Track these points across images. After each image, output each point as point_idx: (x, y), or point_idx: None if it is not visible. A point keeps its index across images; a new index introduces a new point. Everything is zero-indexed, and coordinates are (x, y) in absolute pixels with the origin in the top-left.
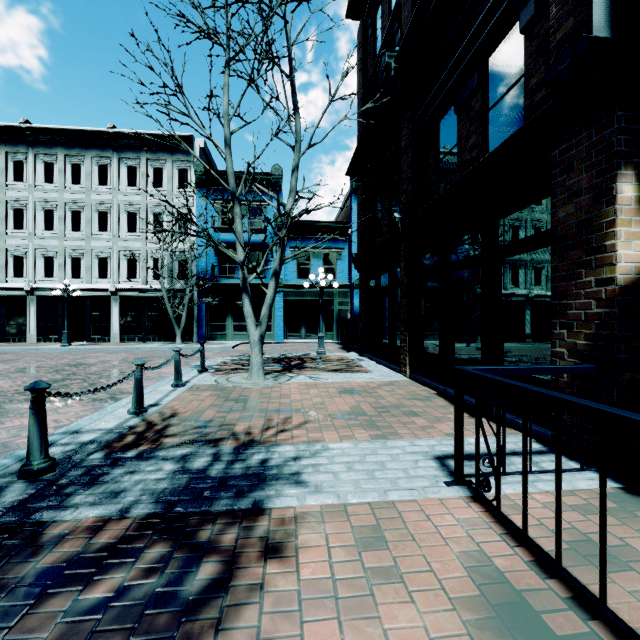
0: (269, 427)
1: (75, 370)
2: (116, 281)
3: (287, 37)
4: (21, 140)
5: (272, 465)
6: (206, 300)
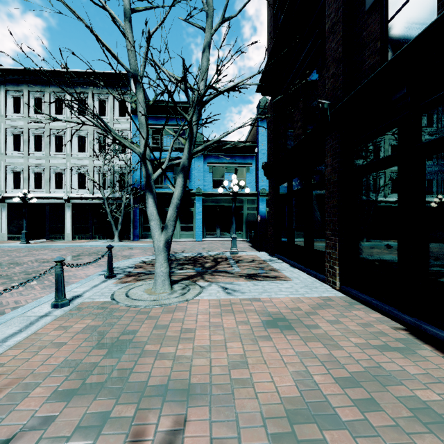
0: None
1: None
2: (69, 191)
3: None
4: None
5: None
6: (139, 206)
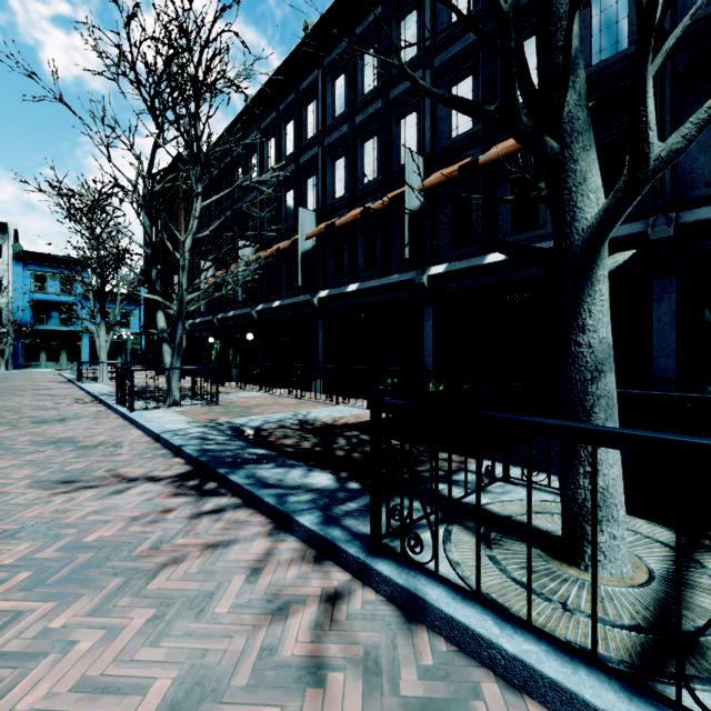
0: None
1: None
2: None
3: None
4: None
5: None
6: (25, 340)
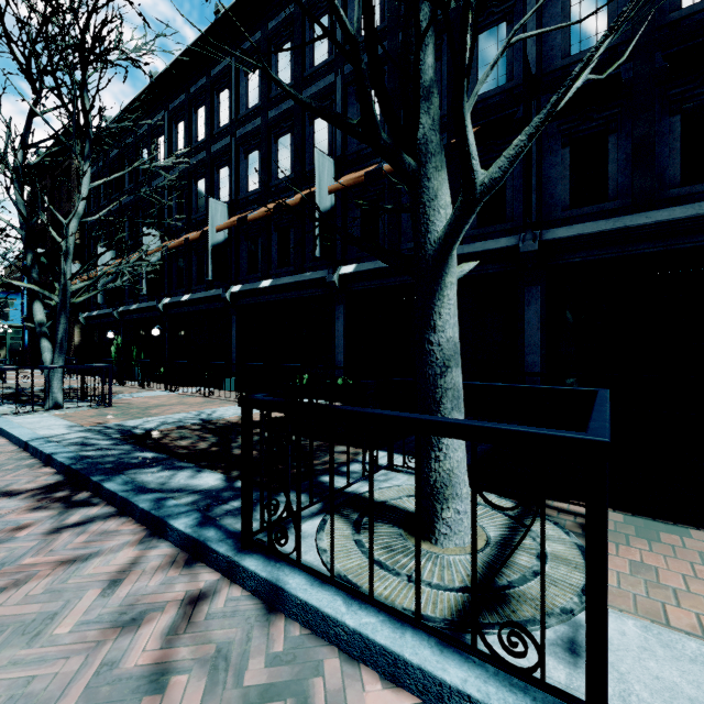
0: None
1: None
2: None
3: None
4: None
5: None
6: None
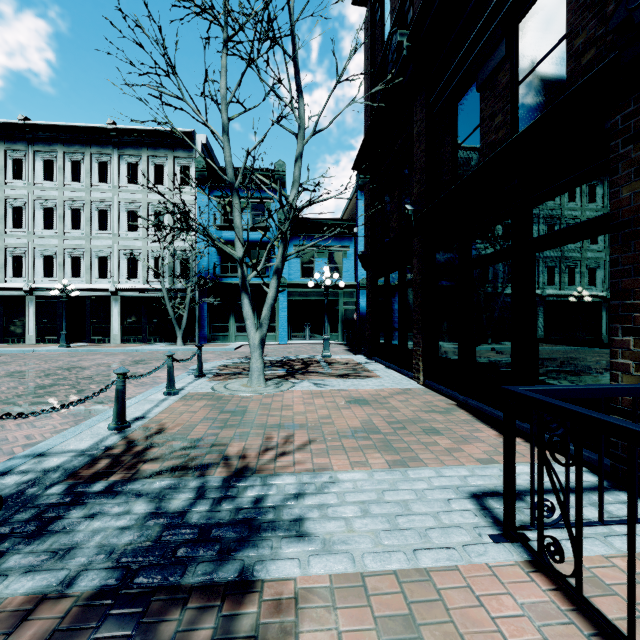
0: (267, 448)
1: (67, 374)
2: (116, 281)
3: (290, 12)
4: (20, 137)
5: (268, 506)
6: (208, 300)
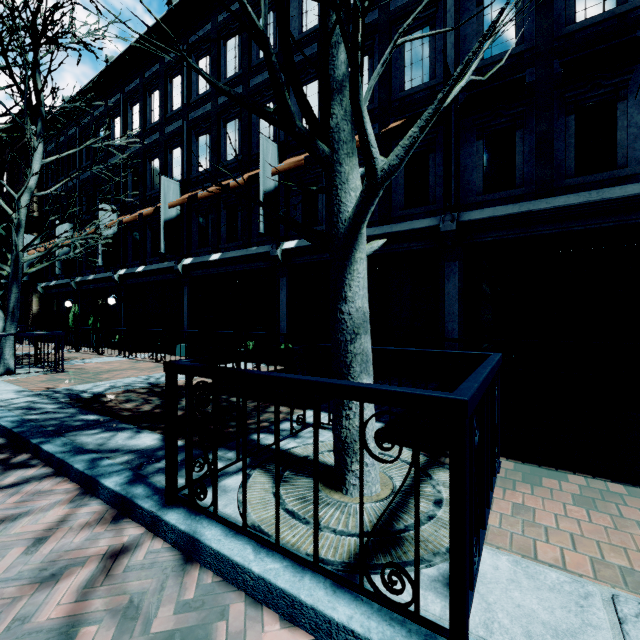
0: None
1: None
2: None
3: None
4: None
5: None
6: None
